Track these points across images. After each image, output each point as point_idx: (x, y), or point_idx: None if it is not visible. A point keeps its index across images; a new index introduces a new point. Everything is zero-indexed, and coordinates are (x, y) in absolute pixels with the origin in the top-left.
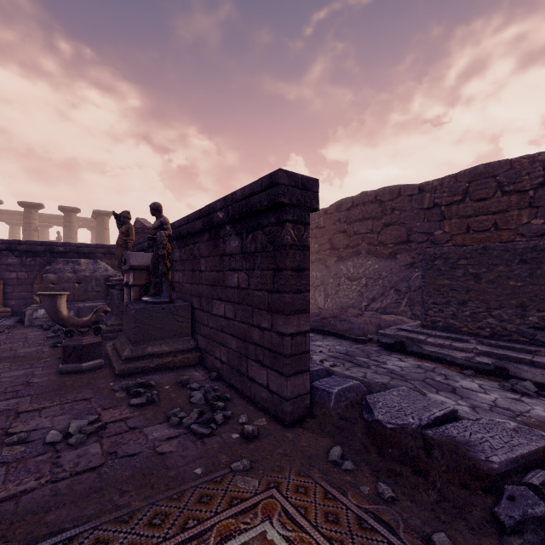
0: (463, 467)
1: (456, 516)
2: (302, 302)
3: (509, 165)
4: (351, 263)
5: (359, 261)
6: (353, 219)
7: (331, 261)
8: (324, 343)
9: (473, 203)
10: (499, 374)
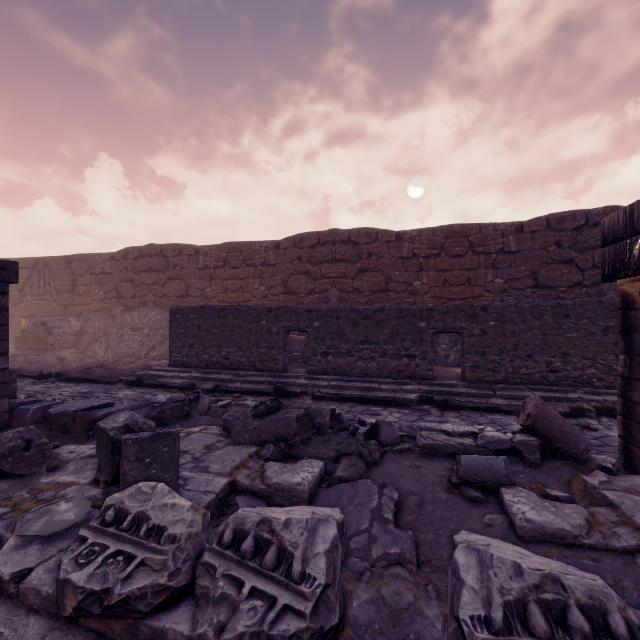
0: (86, 421)
1: (73, 440)
2: (1, 348)
3: (249, 246)
4: (137, 313)
5: (145, 311)
6: (140, 269)
7: (118, 310)
8: (73, 389)
9: (230, 270)
10: (192, 388)
